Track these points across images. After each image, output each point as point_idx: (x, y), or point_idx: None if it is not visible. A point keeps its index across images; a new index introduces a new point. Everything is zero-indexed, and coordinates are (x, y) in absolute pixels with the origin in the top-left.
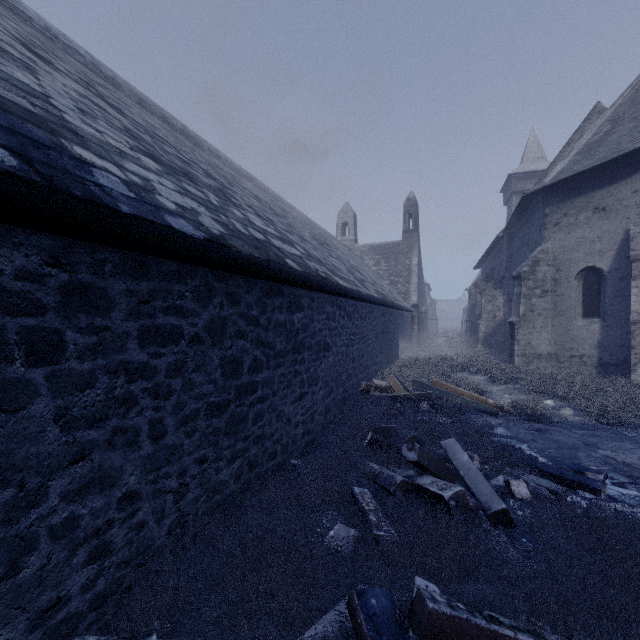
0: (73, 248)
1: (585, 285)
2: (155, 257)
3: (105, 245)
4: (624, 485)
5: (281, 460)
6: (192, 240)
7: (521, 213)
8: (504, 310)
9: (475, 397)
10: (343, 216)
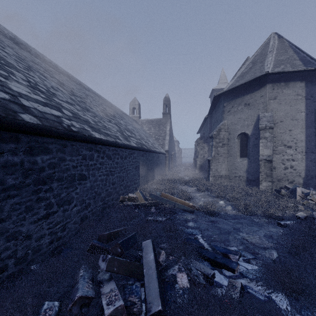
0: None
1: (241, 141)
2: None
3: None
4: (249, 261)
5: (15, 270)
6: None
7: (214, 106)
8: (208, 153)
9: (183, 202)
10: (133, 104)
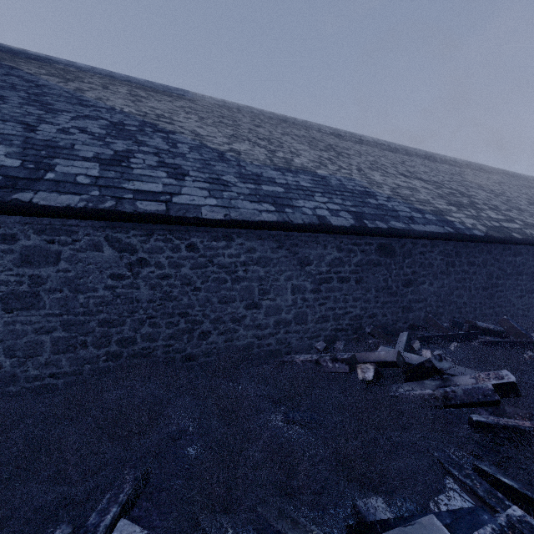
0: (456, 243)
1: None
2: (468, 242)
3: (460, 242)
4: None
5: None
6: (480, 237)
7: None
8: None
9: None
10: None
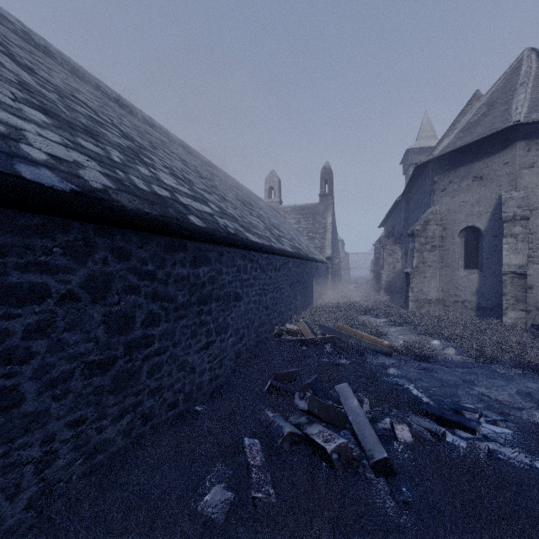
0: None
1: (466, 241)
2: (8, 209)
3: None
4: (496, 422)
5: (184, 408)
6: (53, 192)
7: (415, 181)
8: (402, 262)
9: (373, 339)
10: (270, 181)
